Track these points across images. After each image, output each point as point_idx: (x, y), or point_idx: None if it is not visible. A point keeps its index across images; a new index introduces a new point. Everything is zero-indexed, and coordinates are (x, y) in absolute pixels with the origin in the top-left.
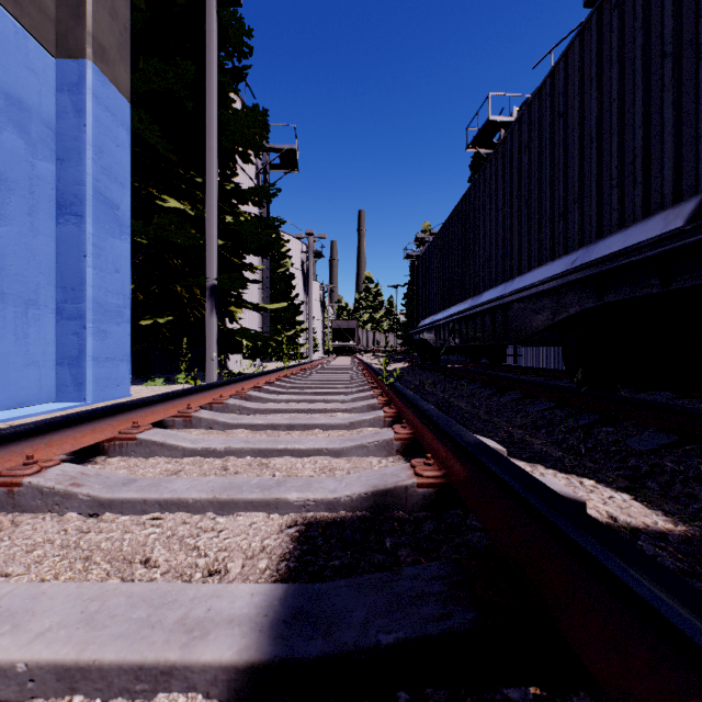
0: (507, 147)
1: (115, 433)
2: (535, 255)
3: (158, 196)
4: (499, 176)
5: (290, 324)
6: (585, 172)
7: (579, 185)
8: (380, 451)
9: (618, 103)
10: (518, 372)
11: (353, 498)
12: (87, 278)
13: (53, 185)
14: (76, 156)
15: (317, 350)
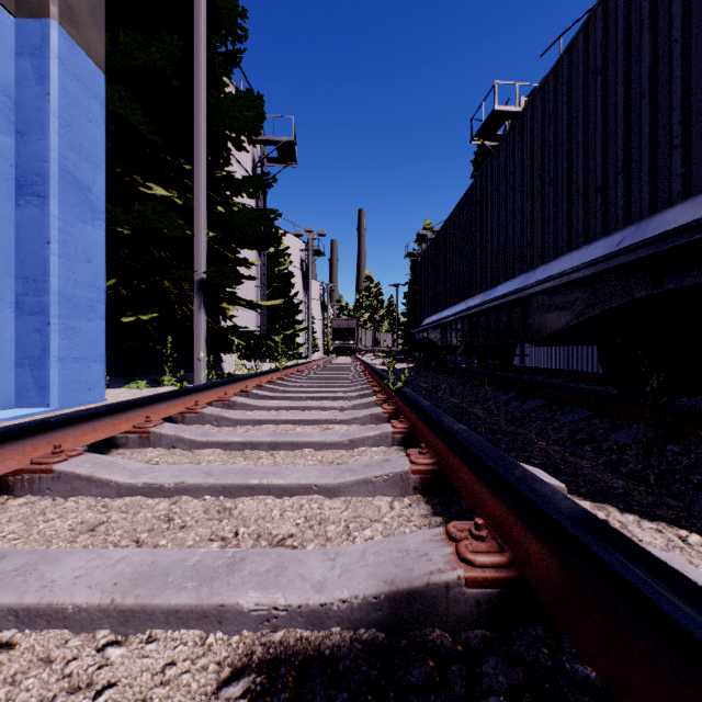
0: (527, 121)
1: (25, 463)
2: (564, 239)
3: (142, 183)
4: (517, 154)
5: (288, 323)
6: (632, 135)
7: (624, 152)
8: (390, 488)
9: (682, 42)
10: (529, 373)
11: (354, 605)
12: (51, 267)
13: (11, 162)
14: (38, 128)
15: (317, 350)
